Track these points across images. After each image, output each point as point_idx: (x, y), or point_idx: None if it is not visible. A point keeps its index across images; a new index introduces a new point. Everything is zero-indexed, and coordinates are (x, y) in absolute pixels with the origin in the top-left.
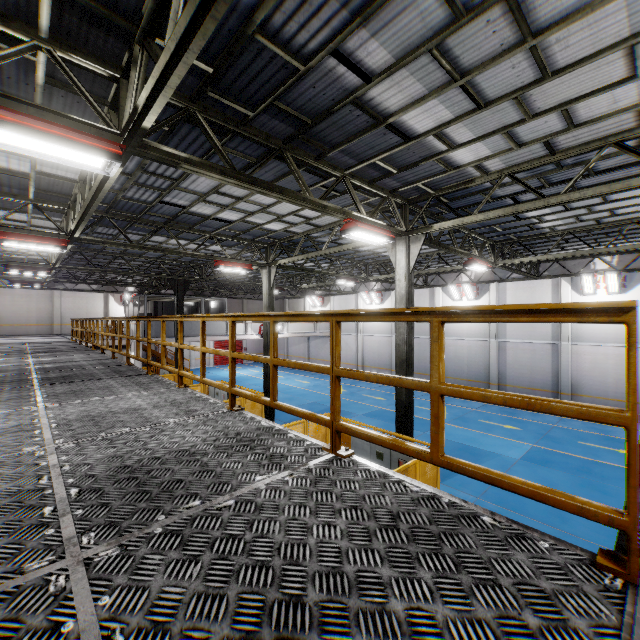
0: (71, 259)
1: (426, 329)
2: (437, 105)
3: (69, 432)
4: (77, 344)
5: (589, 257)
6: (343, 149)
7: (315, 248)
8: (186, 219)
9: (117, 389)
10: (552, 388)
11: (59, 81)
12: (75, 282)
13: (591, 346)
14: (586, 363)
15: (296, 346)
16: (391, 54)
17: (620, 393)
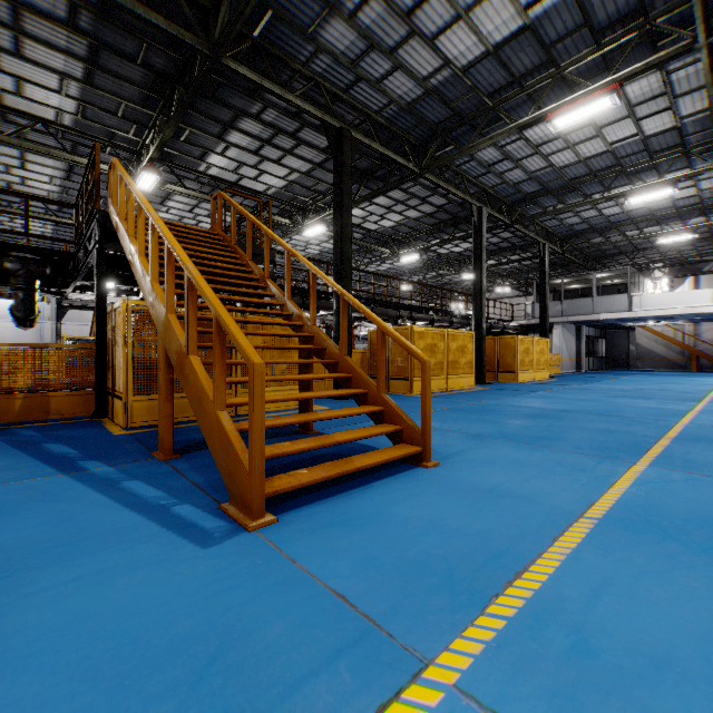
0: None
1: None
2: None
3: None
4: None
5: None
6: None
7: None
8: None
9: None
10: None
11: None
12: None
13: None
14: None
15: None
16: None
17: None
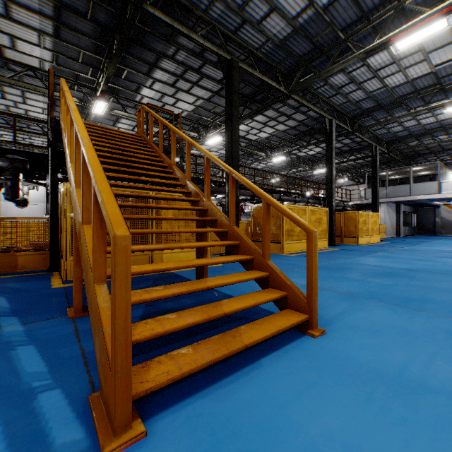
0: None
1: None
2: None
3: None
4: None
5: None
6: None
7: None
8: None
9: None
10: None
11: None
12: None
13: None
14: (15, 212)
15: None
16: None
17: None
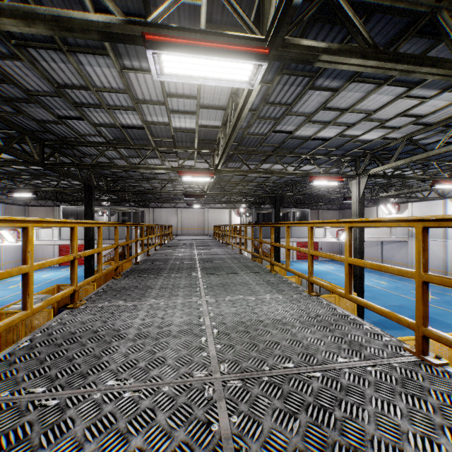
0: (213, 188)
1: None
2: None
3: (230, 350)
4: (217, 241)
5: None
6: None
7: (410, 153)
8: (289, 144)
9: (254, 287)
10: None
11: (214, 25)
12: (215, 203)
13: None
14: None
15: (368, 248)
16: None
17: None
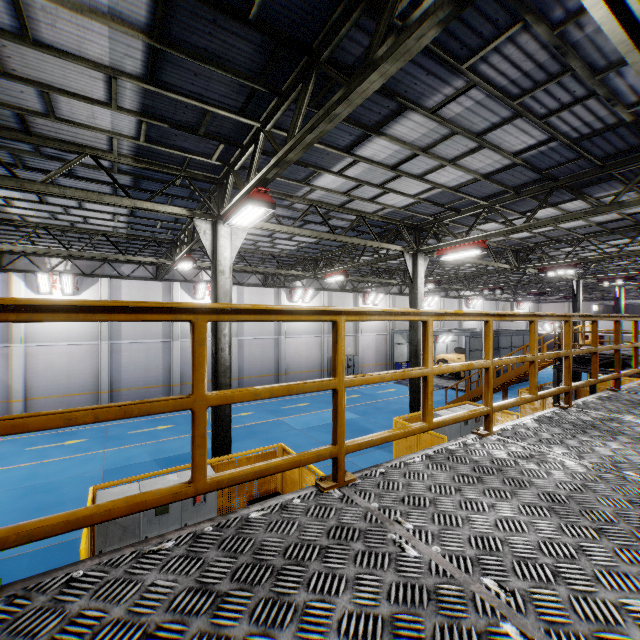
0: None
1: (159, 331)
2: (551, 212)
3: None
4: None
5: (294, 276)
6: (525, 199)
7: None
8: None
9: None
10: (275, 372)
11: None
12: None
13: (295, 338)
14: (293, 350)
15: None
16: (607, 199)
17: (308, 366)
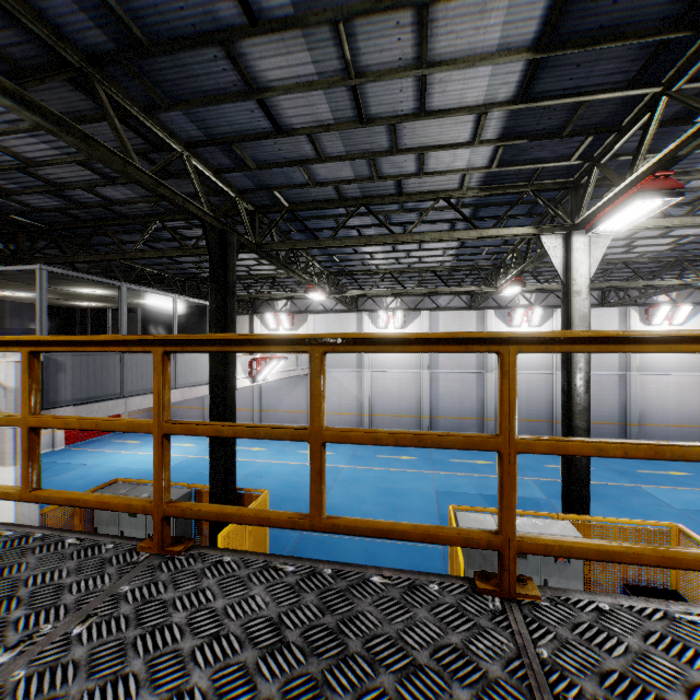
0: None
1: (472, 361)
2: None
3: None
4: None
5: (653, 288)
6: None
7: None
8: None
9: None
10: (619, 420)
11: None
12: None
13: (654, 375)
14: (650, 392)
15: None
16: None
17: (678, 418)
